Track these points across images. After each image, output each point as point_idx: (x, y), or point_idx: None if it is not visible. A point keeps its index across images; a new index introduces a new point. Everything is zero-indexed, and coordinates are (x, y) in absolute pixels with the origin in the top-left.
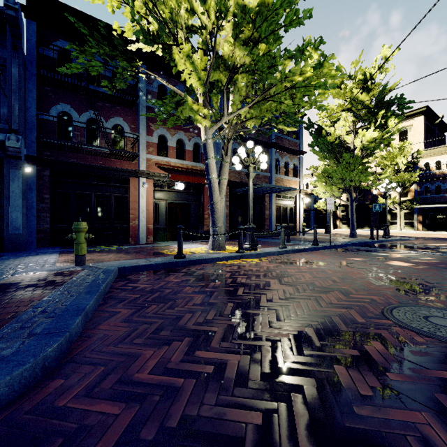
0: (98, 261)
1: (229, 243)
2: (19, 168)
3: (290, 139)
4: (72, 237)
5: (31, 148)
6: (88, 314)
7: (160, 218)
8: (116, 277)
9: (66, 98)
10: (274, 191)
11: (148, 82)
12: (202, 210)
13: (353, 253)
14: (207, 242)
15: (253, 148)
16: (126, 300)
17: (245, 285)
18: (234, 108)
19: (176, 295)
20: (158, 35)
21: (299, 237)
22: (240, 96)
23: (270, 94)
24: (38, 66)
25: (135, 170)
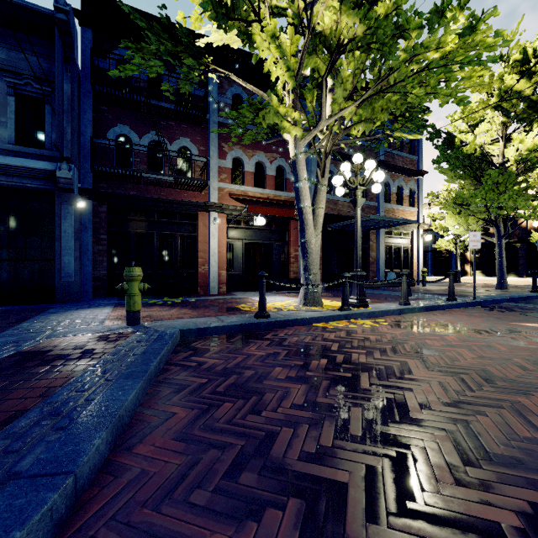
0: (157, 319)
1: (324, 295)
2: (72, 203)
3: (405, 155)
4: (123, 288)
5: (86, 179)
6: (123, 419)
7: (235, 263)
8: (176, 344)
9: (124, 118)
10: (383, 226)
11: (220, 92)
12: (287, 252)
13: (519, 315)
14: (294, 294)
15: (362, 163)
16: (186, 389)
17: (368, 368)
18: (335, 109)
19: (261, 383)
20: (233, 8)
21: (419, 287)
22: (344, 91)
23: (389, 83)
24: (93, 79)
25: (205, 202)
